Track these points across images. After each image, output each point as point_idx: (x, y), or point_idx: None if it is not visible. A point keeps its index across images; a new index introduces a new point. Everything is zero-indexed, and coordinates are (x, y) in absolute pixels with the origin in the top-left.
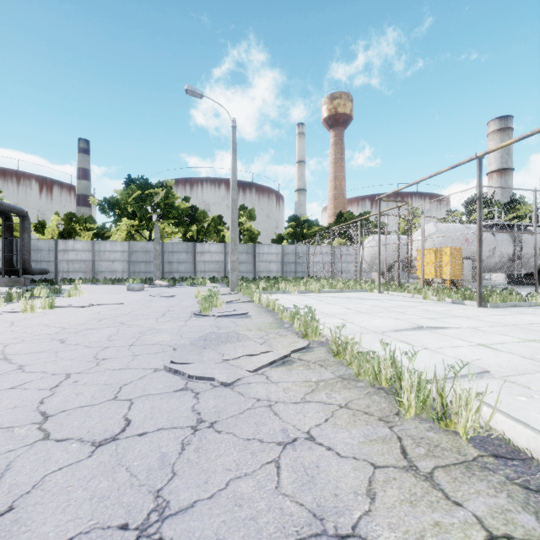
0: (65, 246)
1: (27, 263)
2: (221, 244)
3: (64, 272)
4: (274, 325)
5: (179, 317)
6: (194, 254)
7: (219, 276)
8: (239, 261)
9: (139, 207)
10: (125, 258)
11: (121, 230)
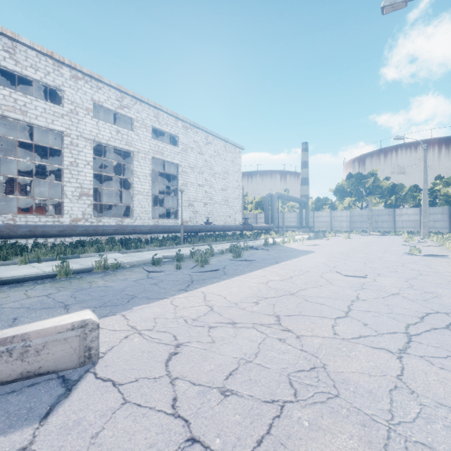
0: (317, 214)
1: (308, 223)
2: (416, 208)
3: (317, 227)
4: (436, 244)
5: (398, 242)
6: (394, 216)
7: (415, 230)
8: (433, 220)
9: (356, 190)
10: (347, 220)
11: (345, 204)
